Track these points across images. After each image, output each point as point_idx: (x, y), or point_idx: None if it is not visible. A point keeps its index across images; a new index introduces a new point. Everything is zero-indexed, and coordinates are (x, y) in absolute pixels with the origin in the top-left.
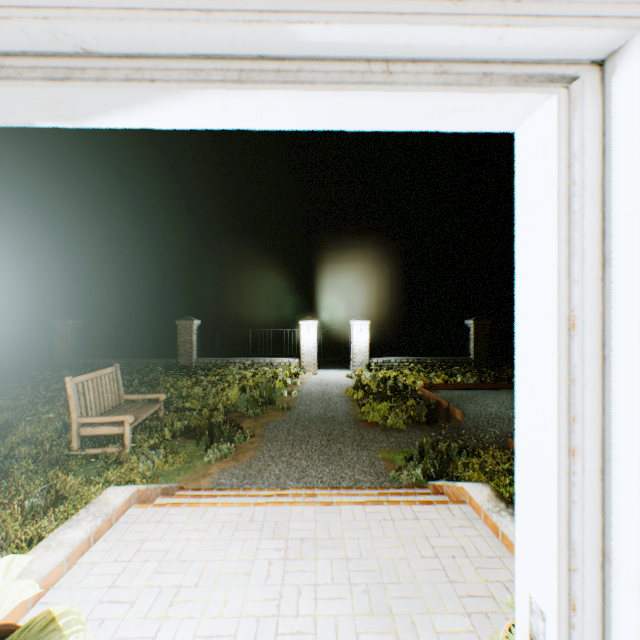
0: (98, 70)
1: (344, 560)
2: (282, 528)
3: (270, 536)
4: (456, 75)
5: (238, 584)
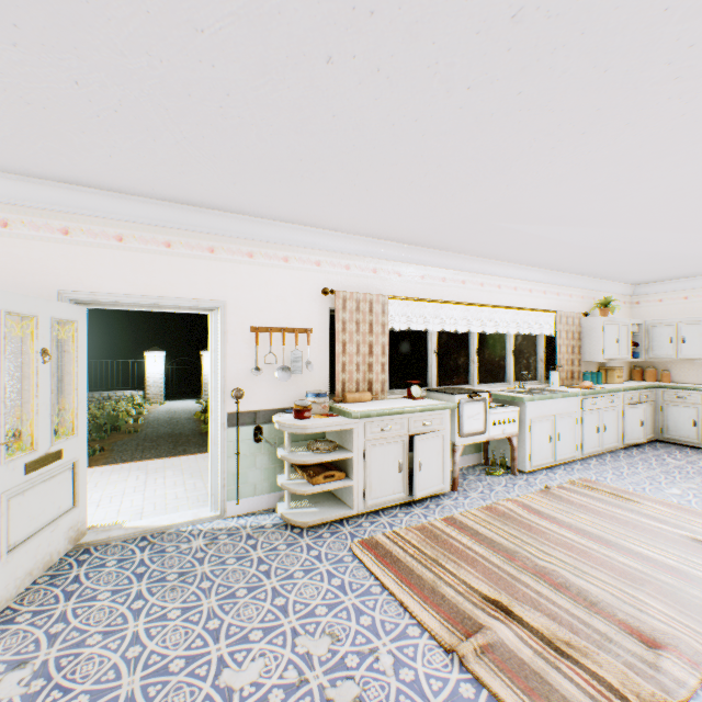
0: (122, 305)
1: (181, 469)
2: (144, 467)
3: (137, 470)
4: (193, 309)
5: (122, 482)
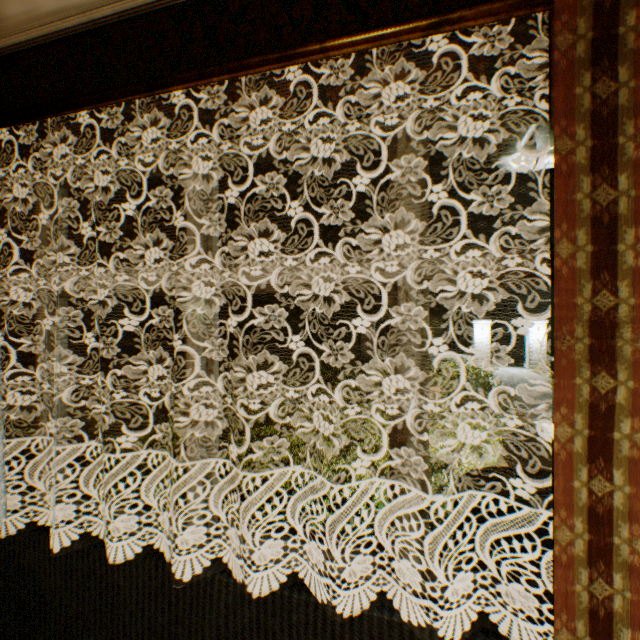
0: None
1: None
2: None
3: None
4: None
5: None
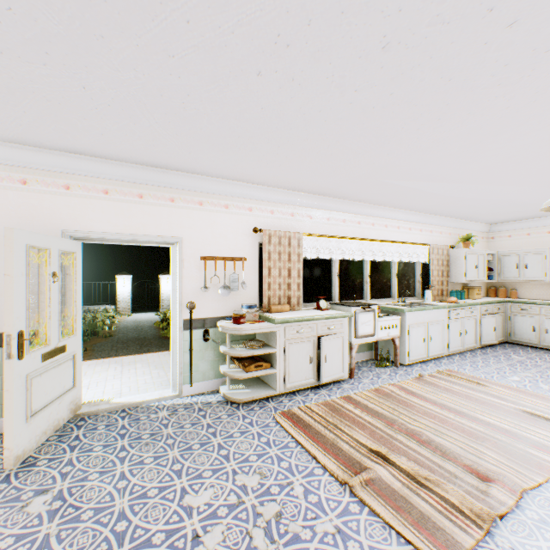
0: (108, 240)
1: (148, 363)
2: (120, 361)
3: (115, 363)
4: (159, 243)
5: (104, 372)
